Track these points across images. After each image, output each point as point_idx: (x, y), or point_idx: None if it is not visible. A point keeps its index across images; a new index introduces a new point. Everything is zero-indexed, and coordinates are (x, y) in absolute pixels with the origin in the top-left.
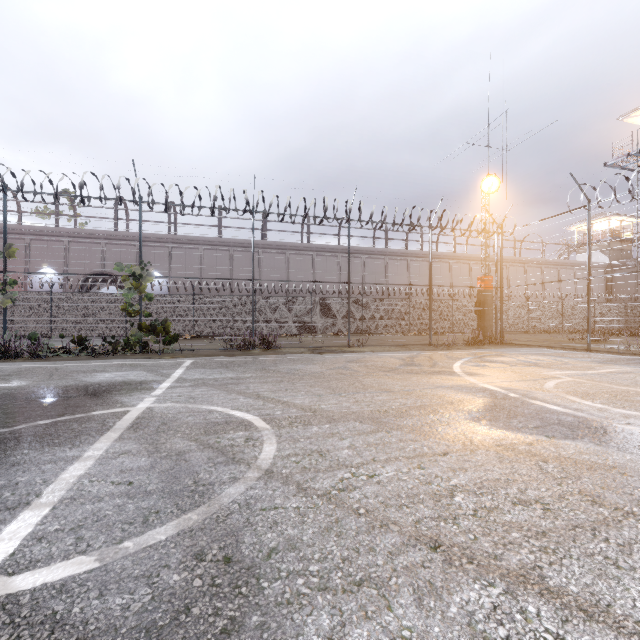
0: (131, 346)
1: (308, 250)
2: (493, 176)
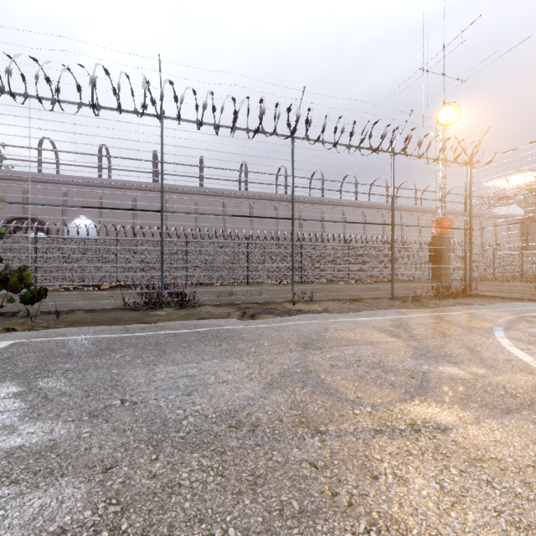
0: None
1: (245, 197)
2: (451, 105)
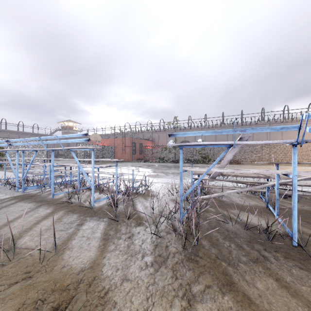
0: (200, 161)
1: (263, 124)
2: None
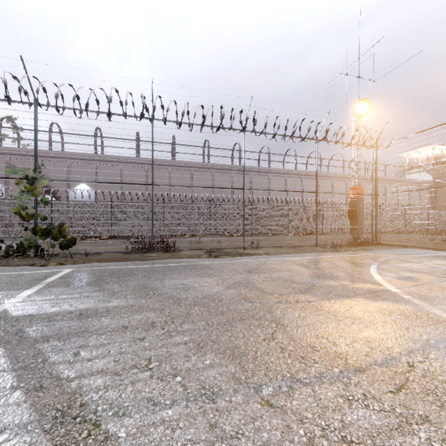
0: (24, 250)
1: (208, 168)
2: (364, 101)
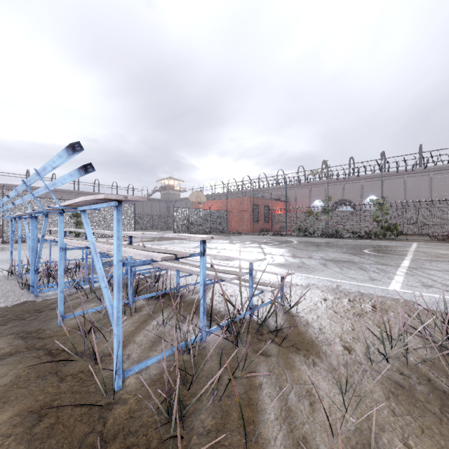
0: (377, 236)
1: None
2: None
